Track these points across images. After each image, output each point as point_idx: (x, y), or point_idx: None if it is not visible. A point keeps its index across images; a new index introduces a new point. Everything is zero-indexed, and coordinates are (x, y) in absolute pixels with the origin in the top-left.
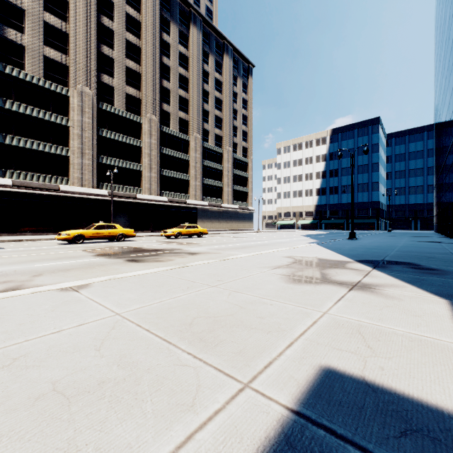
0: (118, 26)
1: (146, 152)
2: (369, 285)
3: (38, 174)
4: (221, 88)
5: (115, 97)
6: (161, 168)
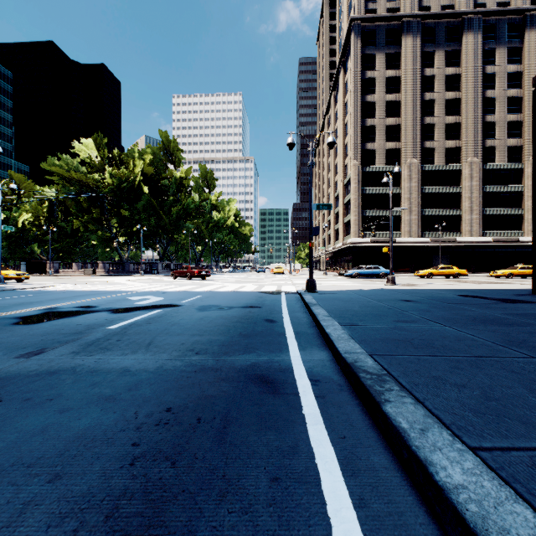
0: (438, 93)
1: (465, 196)
2: None
3: (382, 232)
4: None
5: (435, 156)
6: (482, 207)
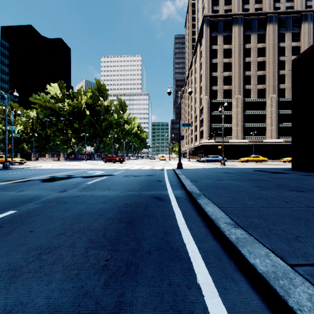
0: (253, 58)
1: (268, 116)
2: None
3: (221, 136)
4: None
5: (251, 93)
6: (278, 122)
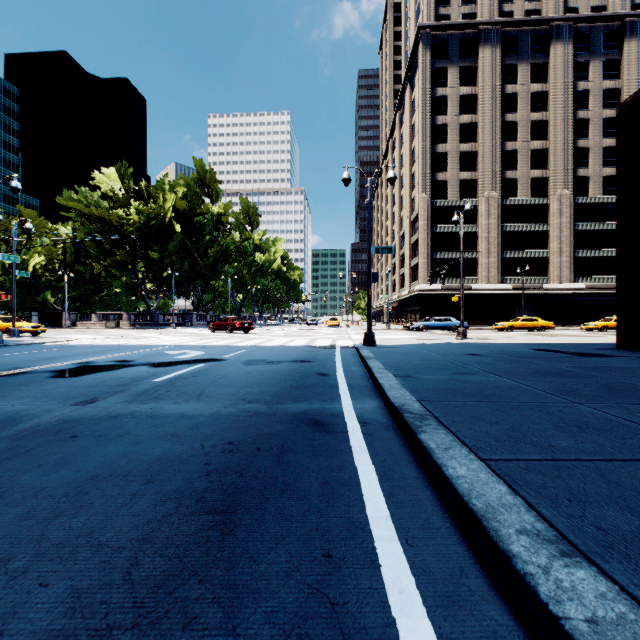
0: (521, 113)
1: (554, 235)
2: None
3: (456, 278)
4: None
5: (518, 187)
6: (574, 248)
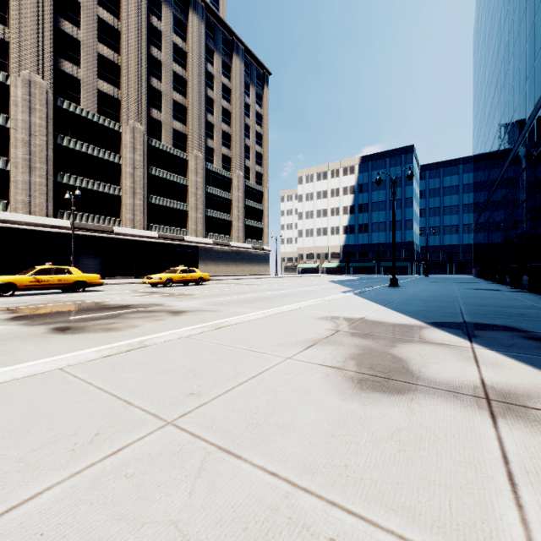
0: None
1: (127, 171)
2: (515, 396)
3: None
4: (230, 96)
5: (82, 93)
6: (148, 193)
